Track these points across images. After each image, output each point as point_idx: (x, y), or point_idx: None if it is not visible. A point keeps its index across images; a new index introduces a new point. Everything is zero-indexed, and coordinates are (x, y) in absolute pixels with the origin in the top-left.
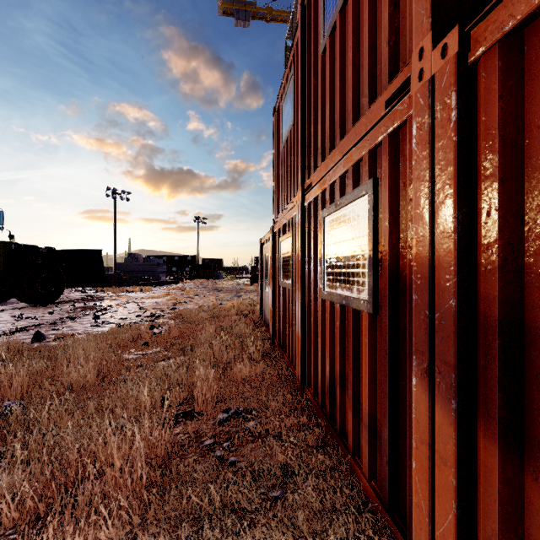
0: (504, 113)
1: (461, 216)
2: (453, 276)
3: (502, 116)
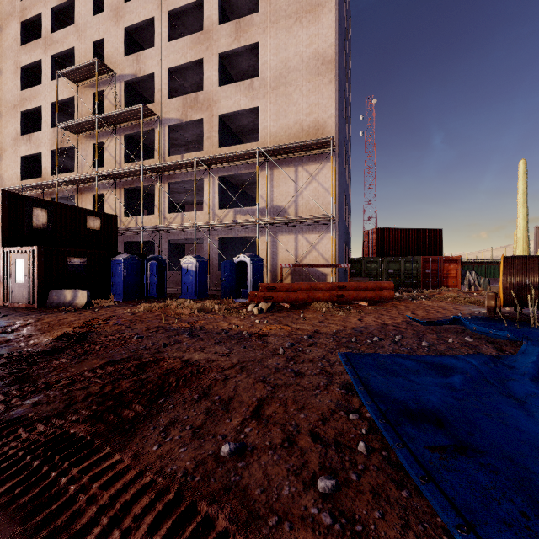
0: (7, 257)
1: (4, 264)
2: (3, 270)
3: (7, 257)
